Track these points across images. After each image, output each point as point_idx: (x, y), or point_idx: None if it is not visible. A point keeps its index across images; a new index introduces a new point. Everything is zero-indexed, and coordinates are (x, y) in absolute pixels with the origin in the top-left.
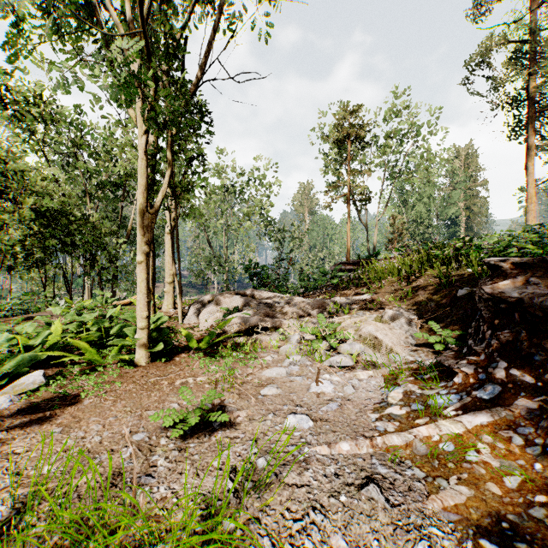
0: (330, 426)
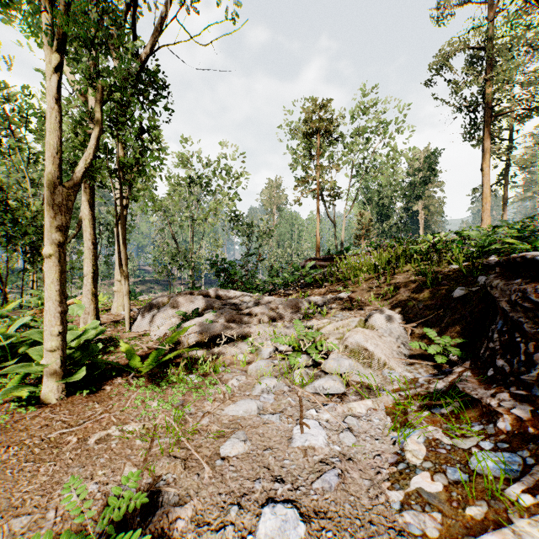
0: (333, 532)
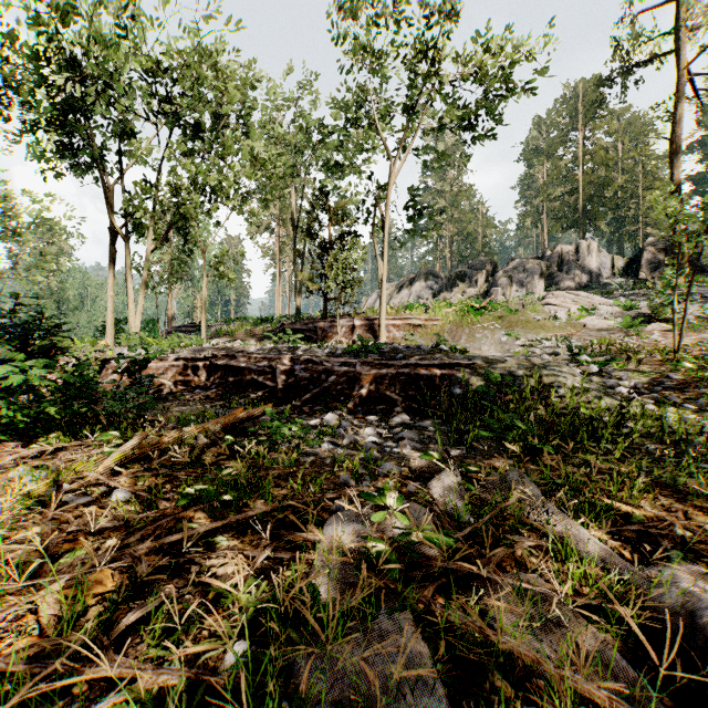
0: None
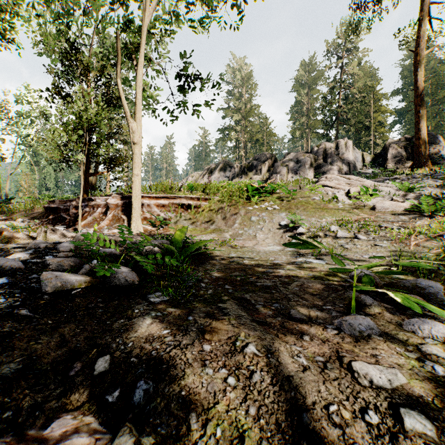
0: None
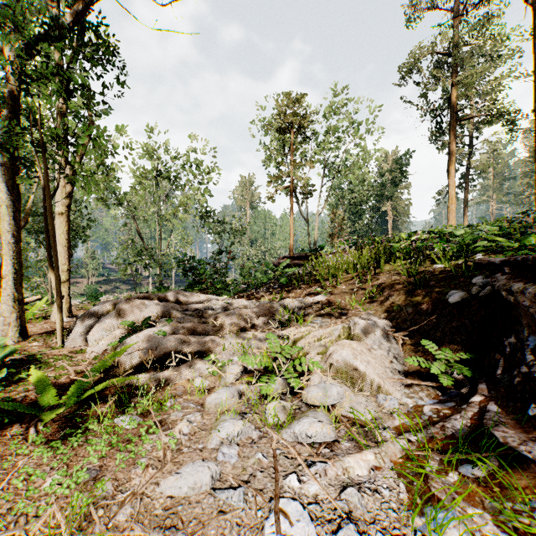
0: None
